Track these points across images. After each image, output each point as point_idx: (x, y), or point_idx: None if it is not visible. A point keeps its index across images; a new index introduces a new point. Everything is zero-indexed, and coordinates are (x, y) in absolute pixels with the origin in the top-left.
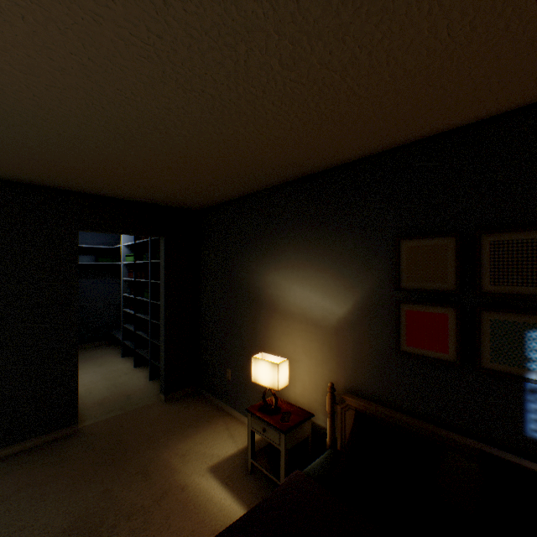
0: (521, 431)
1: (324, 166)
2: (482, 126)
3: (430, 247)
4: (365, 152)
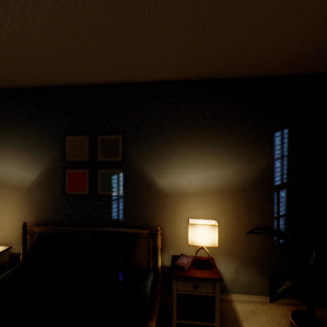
0: (111, 217)
1: (20, 85)
2: (99, 87)
3: (79, 140)
4: (46, 83)
